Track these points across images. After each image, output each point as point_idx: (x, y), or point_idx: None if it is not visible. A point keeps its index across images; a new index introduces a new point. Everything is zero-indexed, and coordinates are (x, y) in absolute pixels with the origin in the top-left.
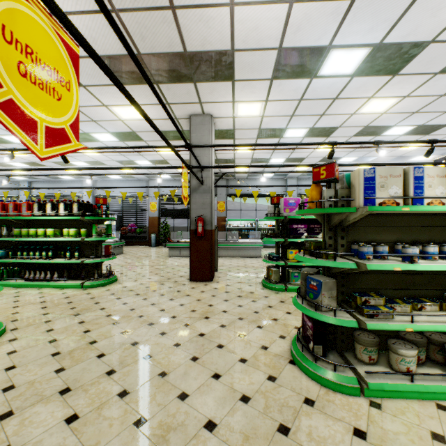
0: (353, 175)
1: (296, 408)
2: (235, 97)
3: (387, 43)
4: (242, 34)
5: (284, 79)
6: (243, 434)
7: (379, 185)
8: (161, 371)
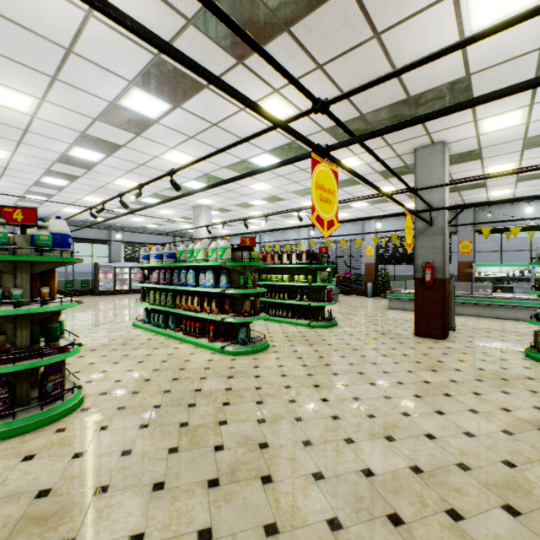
0: None
1: (531, 459)
2: (477, 115)
3: None
4: (479, 58)
5: None
6: (461, 451)
7: None
8: (385, 395)
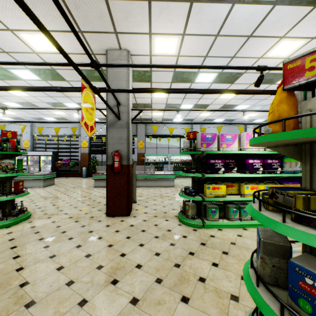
0: None
1: None
2: (152, 27)
3: None
4: None
5: (205, 2)
6: None
7: None
8: None
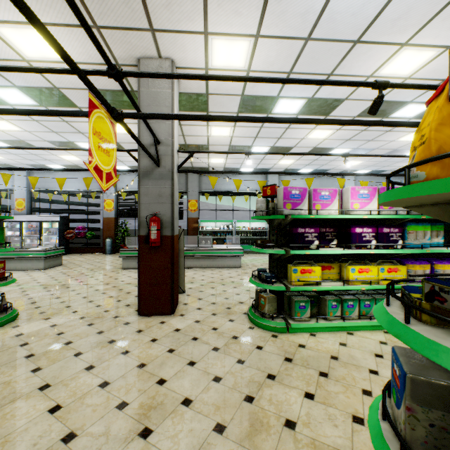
0: None
1: None
2: (209, 23)
3: None
4: None
5: None
6: None
7: None
8: None
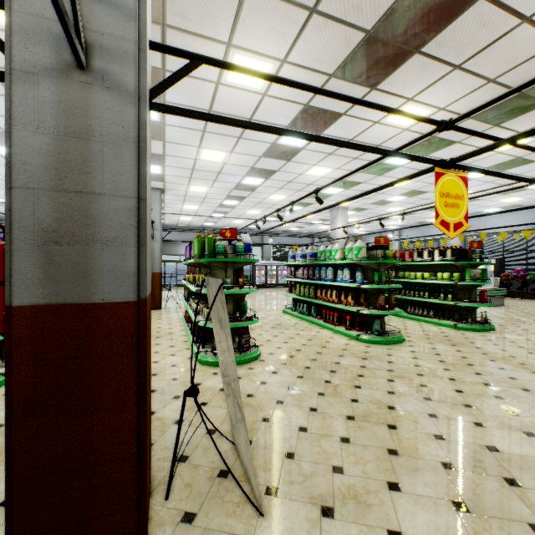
0: None
1: None
2: None
3: None
4: None
5: None
6: None
7: None
8: None
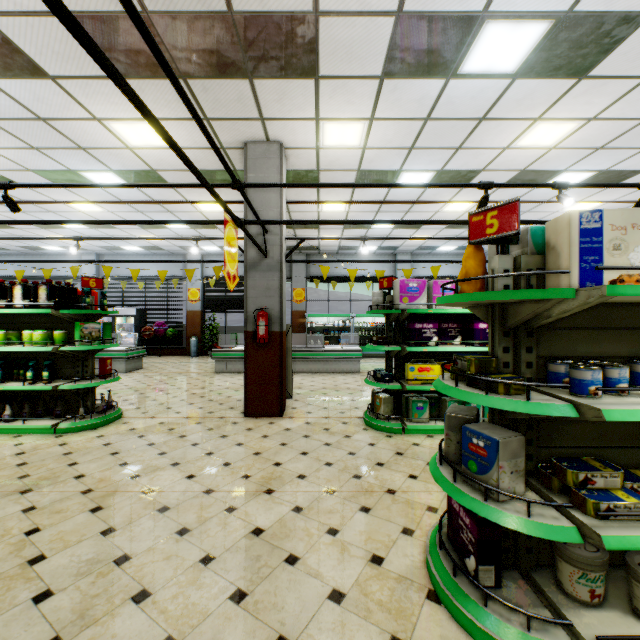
0: (553, 228)
1: None
2: (321, 111)
3: (580, 12)
4: None
5: (403, 79)
6: None
7: (610, 244)
8: (163, 636)
